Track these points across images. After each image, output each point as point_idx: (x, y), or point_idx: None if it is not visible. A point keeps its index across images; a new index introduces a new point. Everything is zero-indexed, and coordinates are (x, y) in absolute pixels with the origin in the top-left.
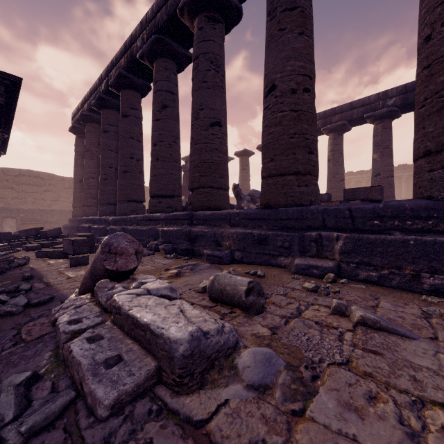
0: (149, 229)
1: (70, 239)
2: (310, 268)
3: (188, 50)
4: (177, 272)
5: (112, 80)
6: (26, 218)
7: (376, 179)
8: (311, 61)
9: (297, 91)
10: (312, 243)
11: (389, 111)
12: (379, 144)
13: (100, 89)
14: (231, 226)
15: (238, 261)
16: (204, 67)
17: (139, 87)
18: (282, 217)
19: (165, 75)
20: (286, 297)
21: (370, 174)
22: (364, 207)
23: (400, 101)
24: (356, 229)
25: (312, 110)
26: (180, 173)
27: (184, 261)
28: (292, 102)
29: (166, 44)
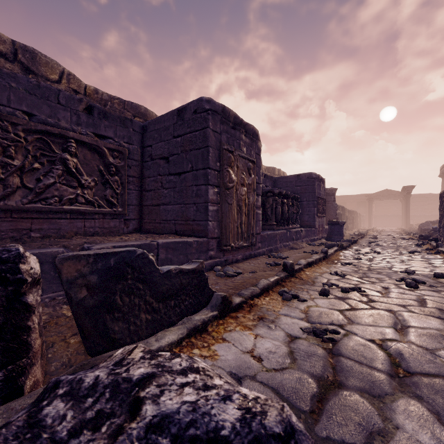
0: None
1: None
2: None
3: None
4: None
5: None
6: (417, 219)
7: None
8: None
9: None
10: None
11: None
12: None
13: None
14: None
15: None
16: None
17: None
18: None
19: None
20: None
21: None
22: None
23: None
24: None
25: None
26: None
27: None
28: None
29: None
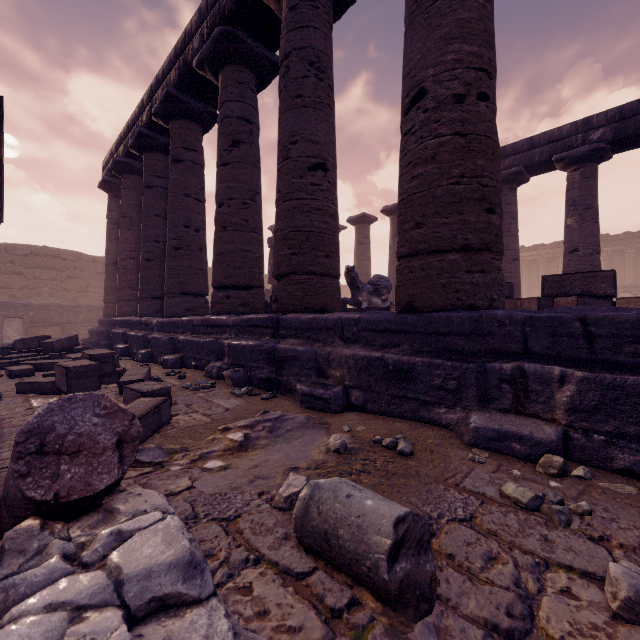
0: (209, 341)
1: (63, 366)
2: (505, 439)
3: (274, 52)
4: (241, 440)
5: (157, 106)
6: (37, 317)
7: (571, 257)
8: (491, 44)
9: (465, 99)
10: (504, 385)
11: (594, 149)
12: (577, 202)
13: (140, 121)
14: (344, 342)
15: (357, 408)
16: (298, 72)
17: (199, 116)
18: (440, 330)
19: (237, 93)
20: (475, 534)
21: (552, 250)
22: (617, 317)
23: (612, 134)
24: (598, 360)
25: (493, 134)
26: (262, 250)
27: (262, 403)
28: (456, 118)
29: (238, 42)
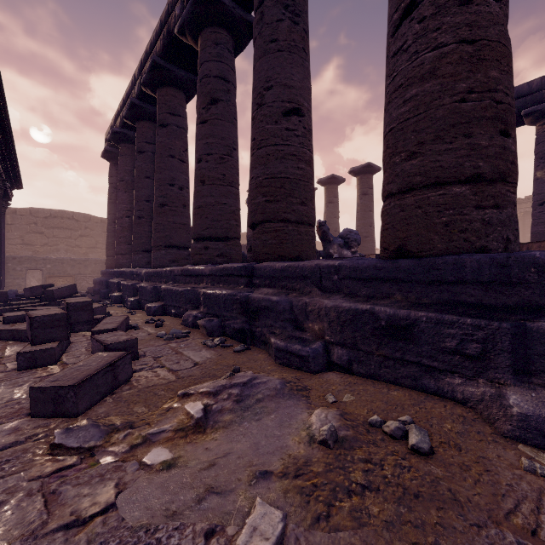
0: (186, 290)
1: (28, 315)
2: None
3: (250, 12)
4: (198, 417)
5: (145, 75)
6: (54, 269)
7: (542, 209)
8: None
9: None
10: None
11: None
12: None
13: (133, 93)
14: (323, 292)
15: (339, 367)
16: (273, 16)
17: (183, 83)
18: (445, 277)
19: (215, 53)
20: None
21: None
22: None
23: None
24: None
25: (506, 41)
26: (238, 203)
27: (234, 356)
28: (462, 22)
29: (215, 3)
